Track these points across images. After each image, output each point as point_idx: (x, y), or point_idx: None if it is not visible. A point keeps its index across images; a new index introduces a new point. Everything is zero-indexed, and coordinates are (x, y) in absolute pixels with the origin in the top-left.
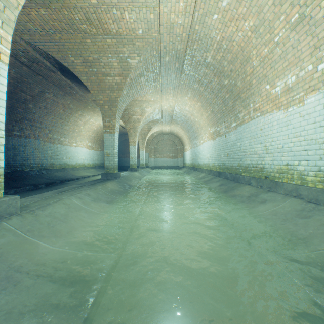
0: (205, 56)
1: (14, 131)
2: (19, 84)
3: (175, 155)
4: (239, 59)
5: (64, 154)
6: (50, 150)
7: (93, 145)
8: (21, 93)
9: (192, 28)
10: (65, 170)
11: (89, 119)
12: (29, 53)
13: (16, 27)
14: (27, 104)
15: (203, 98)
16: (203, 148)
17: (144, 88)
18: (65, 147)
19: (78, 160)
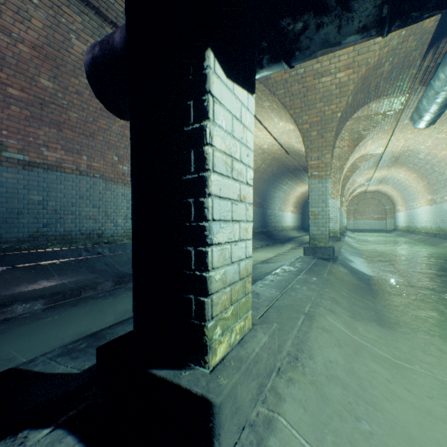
0: (417, 156)
1: (269, 206)
2: (277, 179)
3: (381, 216)
4: (443, 162)
5: (281, 218)
6: (277, 216)
7: (293, 209)
8: (275, 184)
9: (406, 148)
10: (282, 231)
11: (297, 189)
12: (296, 168)
13: (300, 161)
14: (275, 189)
15: (418, 172)
16: (420, 211)
17: (362, 171)
18: (282, 213)
19: (287, 223)
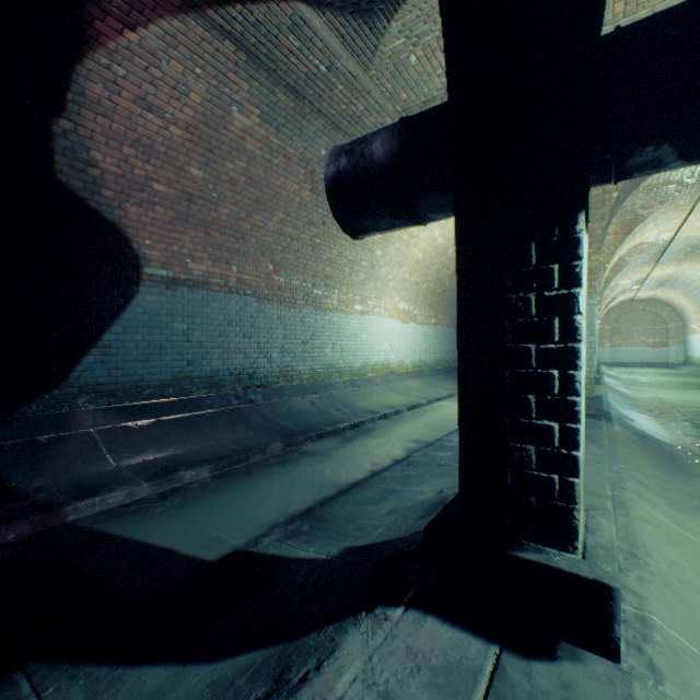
0: None
1: None
2: None
3: (661, 340)
4: None
5: None
6: None
7: None
8: None
9: None
10: None
11: None
12: None
13: None
14: None
15: None
16: None
17: (630, 269)
18: None
19: None
